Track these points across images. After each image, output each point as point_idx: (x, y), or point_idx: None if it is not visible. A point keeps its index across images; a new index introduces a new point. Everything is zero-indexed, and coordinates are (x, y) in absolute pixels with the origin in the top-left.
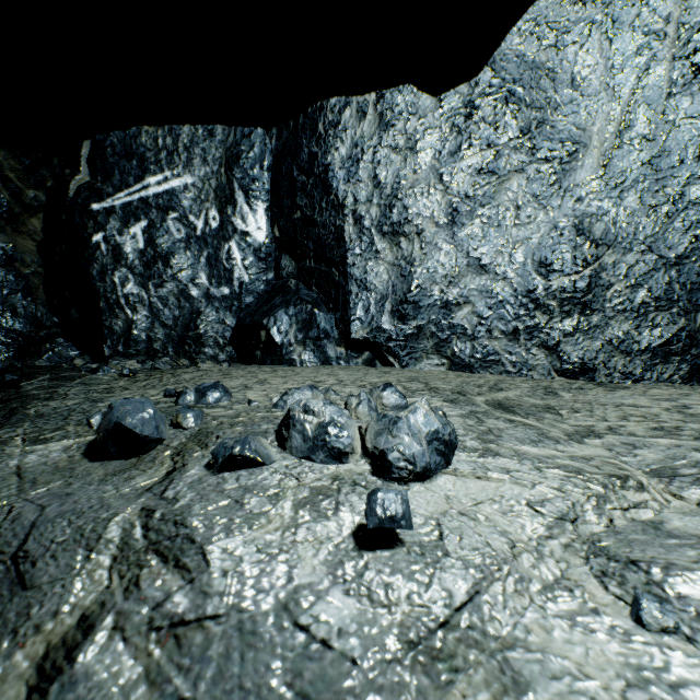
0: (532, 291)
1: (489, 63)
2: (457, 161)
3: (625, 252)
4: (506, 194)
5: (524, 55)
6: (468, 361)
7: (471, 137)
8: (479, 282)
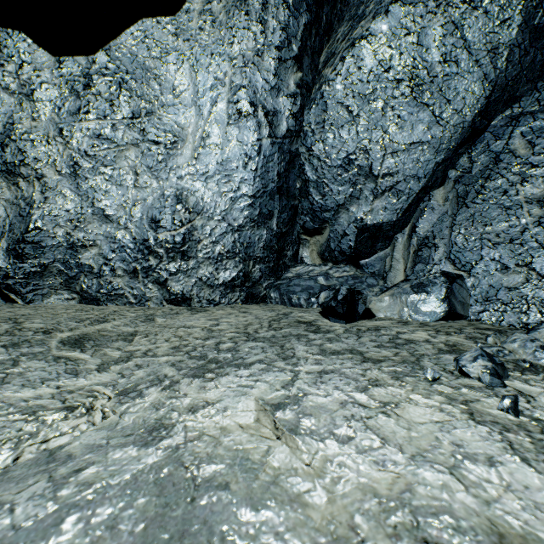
0: (147, 240)
1: (105, 49)
2: (77, 121)
3: (209, 219)
4: (127, 160)
5: (137, 55)
6: (96, 295)
7: (90, 105)
8: (106, 229)
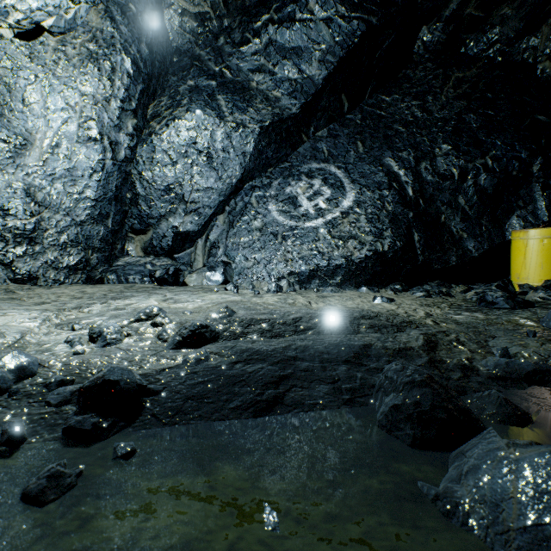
0: None
1: None
2: None
3: (56, 213)
4: None
5: None
6: None
7: None
8: None
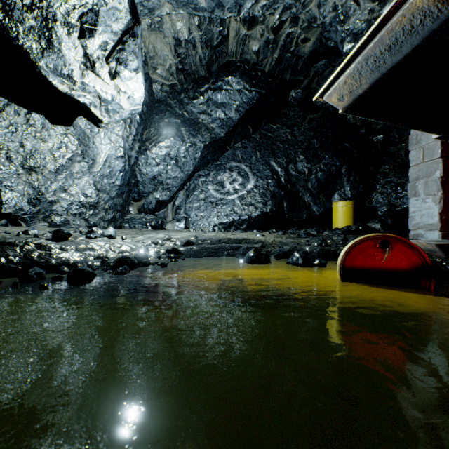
0: (82, 201)
1: (73, 125)
2: (61, 152)
3: (104, 193)
4: (74, 167)
5: (82, 127)
6: (59, 223)
7: (66, 146)
8: (63, 195)
